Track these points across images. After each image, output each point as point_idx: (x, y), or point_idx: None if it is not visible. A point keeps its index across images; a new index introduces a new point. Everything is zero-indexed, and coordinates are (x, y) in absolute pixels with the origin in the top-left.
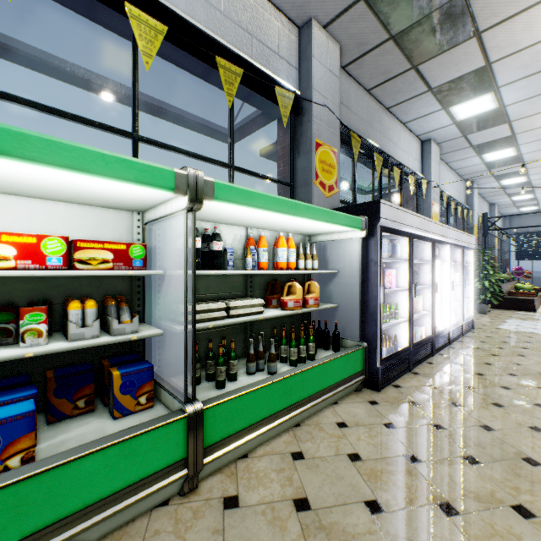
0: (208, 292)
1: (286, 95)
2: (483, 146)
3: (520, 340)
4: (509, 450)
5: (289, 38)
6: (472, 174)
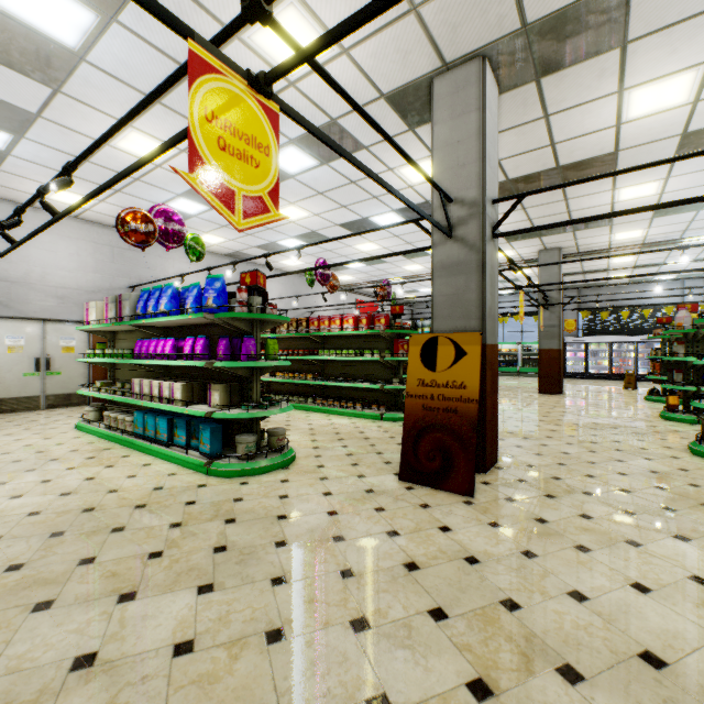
0: (531, 356)
1: None
2: None
3: None
4: None
5: None
6: None
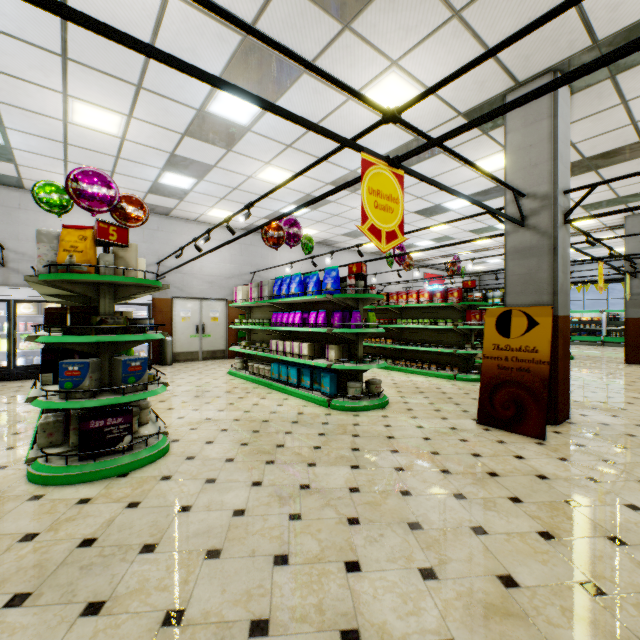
0: (619, 324)
1: None
2: None
3: None
4: None
5: None
6: None
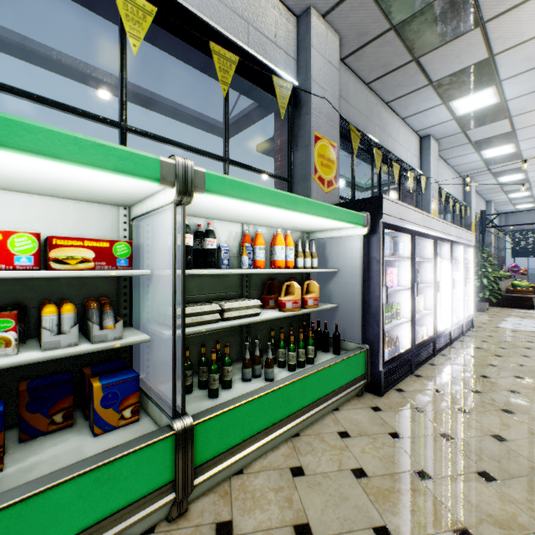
0: (201, 292)
1: (283, 86)
2: (482, 142)
3: (522, 339)
4: (526, 465)
5: (287, 27)
6: (469, 171)
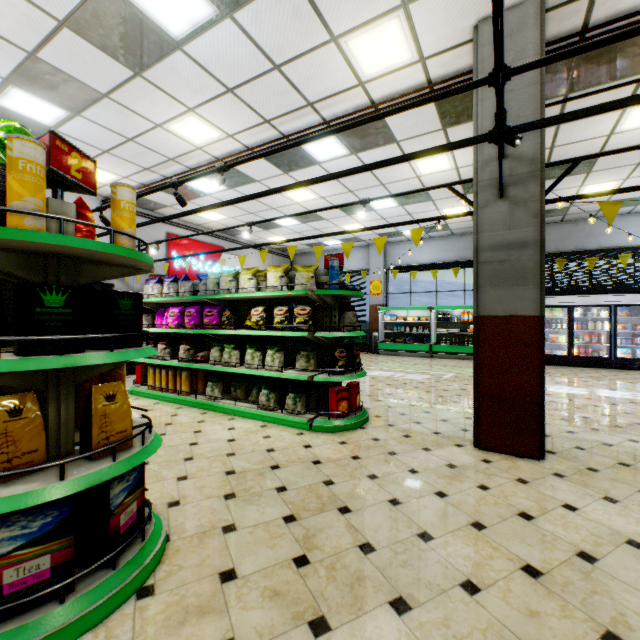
0: (450, 327)
1: None
2: None
3: None
4: None
5: None
6: None
